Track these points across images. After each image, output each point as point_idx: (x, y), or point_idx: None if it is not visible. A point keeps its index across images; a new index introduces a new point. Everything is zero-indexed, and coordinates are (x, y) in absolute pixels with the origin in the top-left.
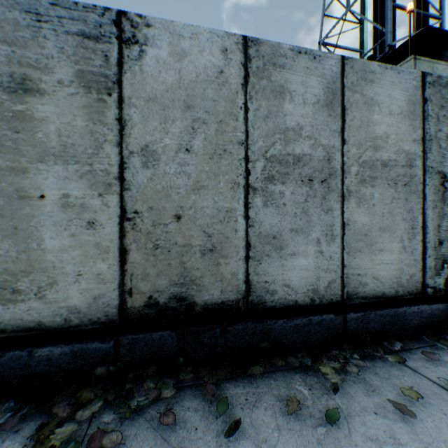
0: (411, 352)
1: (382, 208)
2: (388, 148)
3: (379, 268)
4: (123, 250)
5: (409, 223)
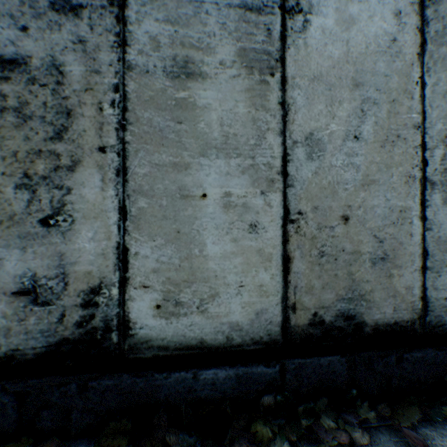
0: None
1: None
2: None
3: None
4: (286, 258)
5: None
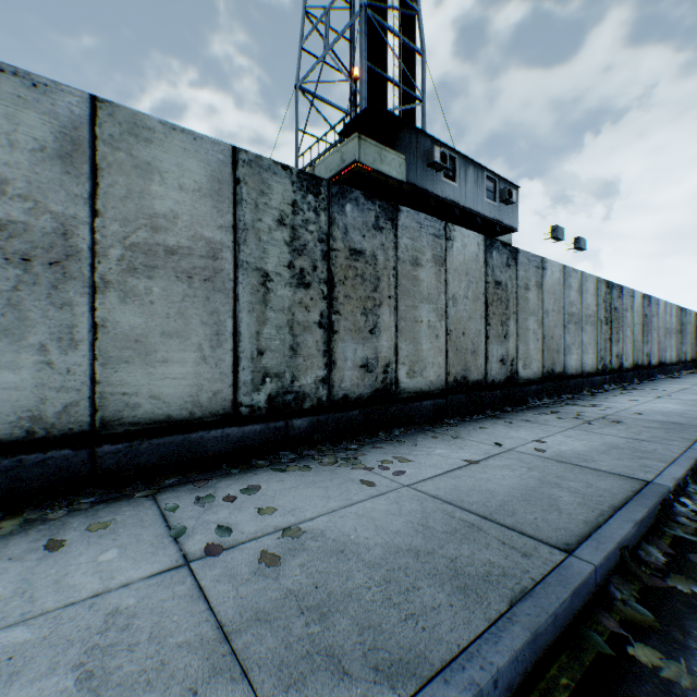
0: (188, 484)
1: (168, 307)
2: (179, 231)
3: (162, 384)
4: None
5: (213, 328)
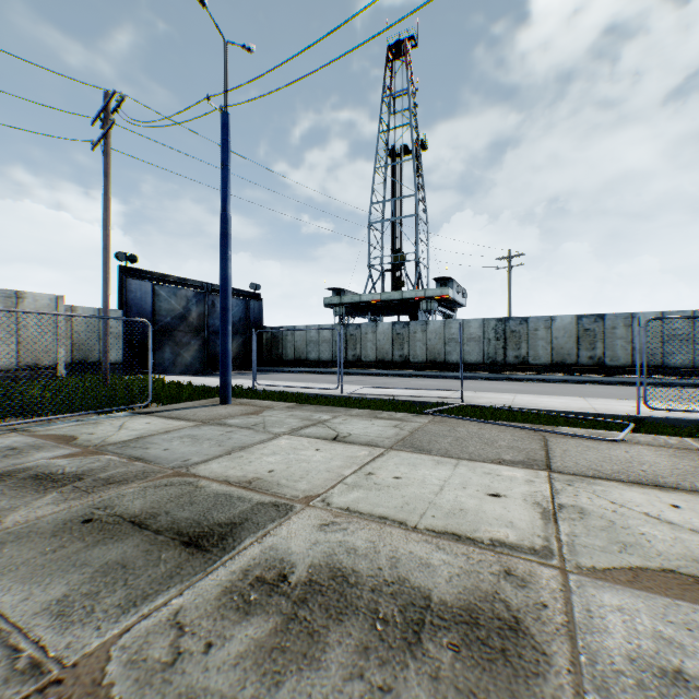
0: None
1: None
2: None
3: None
4: (631, 354)
5: None
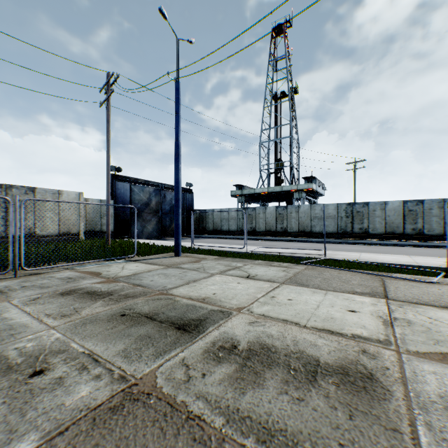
0: None
1: None
2: None
3: None
4: (443, 227)
5: None
